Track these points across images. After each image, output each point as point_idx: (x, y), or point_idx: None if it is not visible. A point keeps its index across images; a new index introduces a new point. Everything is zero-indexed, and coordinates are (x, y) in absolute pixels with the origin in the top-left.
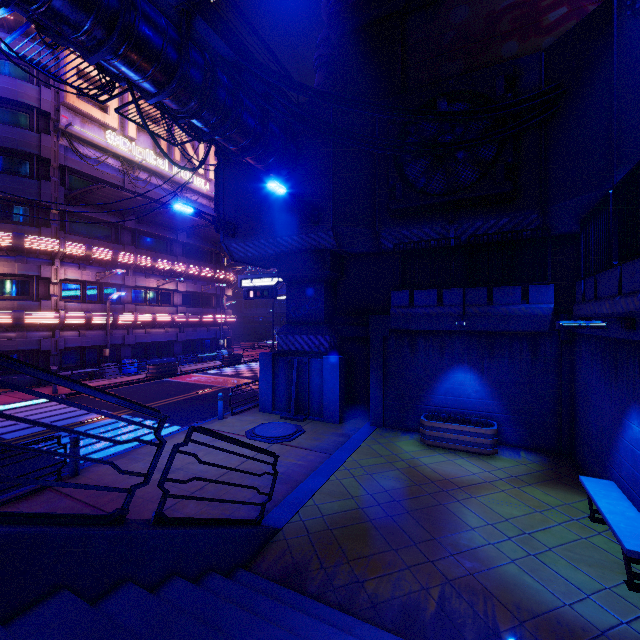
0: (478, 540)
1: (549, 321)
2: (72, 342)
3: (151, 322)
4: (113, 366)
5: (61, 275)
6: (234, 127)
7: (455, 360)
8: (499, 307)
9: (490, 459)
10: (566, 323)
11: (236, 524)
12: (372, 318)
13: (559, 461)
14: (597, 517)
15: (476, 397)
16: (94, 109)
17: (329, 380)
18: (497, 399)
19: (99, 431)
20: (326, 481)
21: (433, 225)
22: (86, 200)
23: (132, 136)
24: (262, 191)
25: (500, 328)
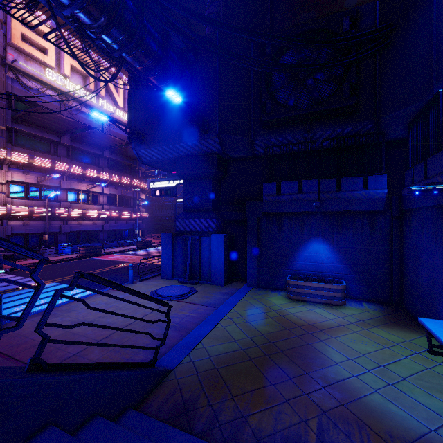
0: (343, 373)
1: (384, 202)
2: (18, 229)
3: (82, 216)
4: (51, 248)
5: (8, 177)
6: (139, 46)
7: (312, 234)
8: (346, 193)
9: (341, 308)
10: (415, 188)
11: (129, 367)
12: (249, 204)
13: (393, 309)
14: (434, 350)
15: (328, 262)
16: (35, 50)
17: (216, 252)
18: (344, 263)
19: (30, 294)
20: (213, 328)
21: (294, 134)
22: (29, 120)
23: (66, 74)
24: (164, 108)
25: (346, 209)
